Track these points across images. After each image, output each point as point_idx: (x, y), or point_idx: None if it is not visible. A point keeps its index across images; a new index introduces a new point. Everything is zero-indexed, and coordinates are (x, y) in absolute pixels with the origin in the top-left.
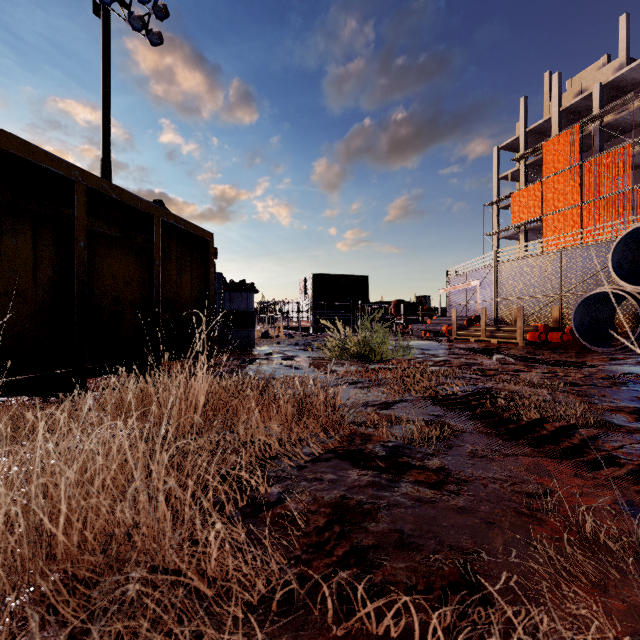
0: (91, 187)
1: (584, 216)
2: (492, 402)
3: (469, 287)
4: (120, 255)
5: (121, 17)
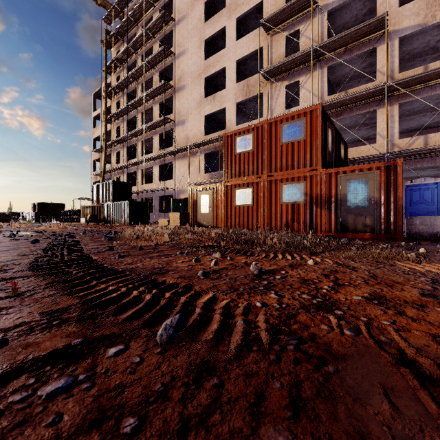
0: None
1: None
2: None
3: None
4: None
5: None
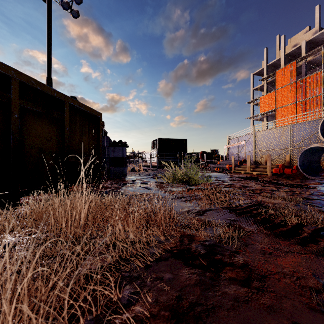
0: (22, 81)
1: (297, 108)
2: (265, 211)
3: (240, 144)
4: (43, 123)
5: (57, 2)
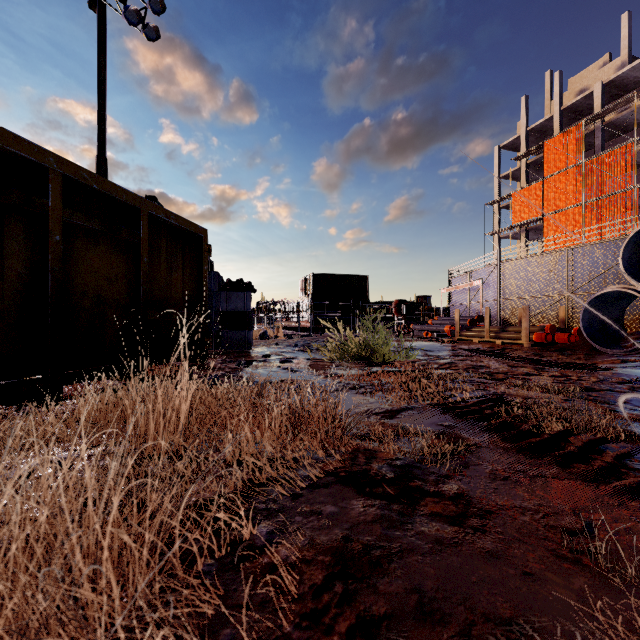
0: (68, 175)
1: (586, 215)
2: (507, 411)
3: (472, 287)
4: (103, 251)
5: (117, 11)
